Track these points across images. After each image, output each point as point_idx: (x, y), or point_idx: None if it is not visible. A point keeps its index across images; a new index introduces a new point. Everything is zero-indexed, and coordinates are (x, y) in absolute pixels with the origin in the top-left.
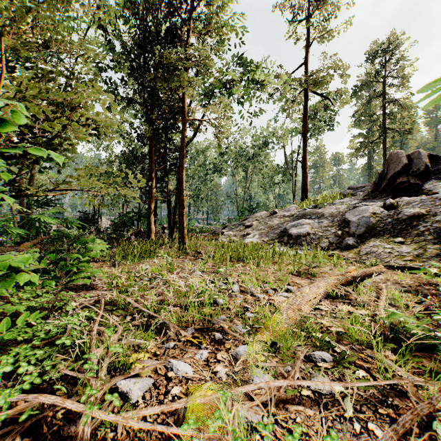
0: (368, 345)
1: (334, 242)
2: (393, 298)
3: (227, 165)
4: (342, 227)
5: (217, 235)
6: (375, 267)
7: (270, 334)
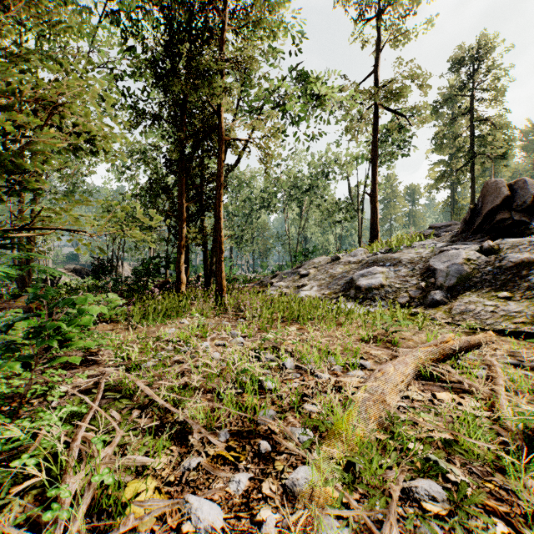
0: (496, 465)
1: (416, 297)
2: (512, 380)
3: (277, 200)
4: (426, 276)
5: (265, 286)
6: (481, 335)
7: (343, 444)
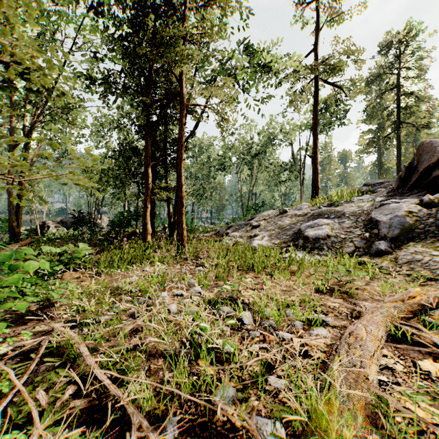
0: None
1: (361, 247)
2: None
3: (231, 163)
4: (369, 228)
5: (221, 236)
6: None
7: None
